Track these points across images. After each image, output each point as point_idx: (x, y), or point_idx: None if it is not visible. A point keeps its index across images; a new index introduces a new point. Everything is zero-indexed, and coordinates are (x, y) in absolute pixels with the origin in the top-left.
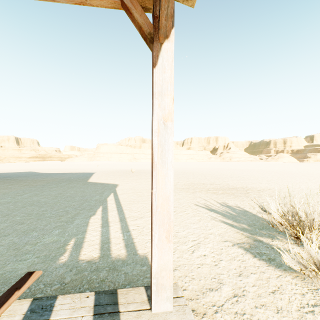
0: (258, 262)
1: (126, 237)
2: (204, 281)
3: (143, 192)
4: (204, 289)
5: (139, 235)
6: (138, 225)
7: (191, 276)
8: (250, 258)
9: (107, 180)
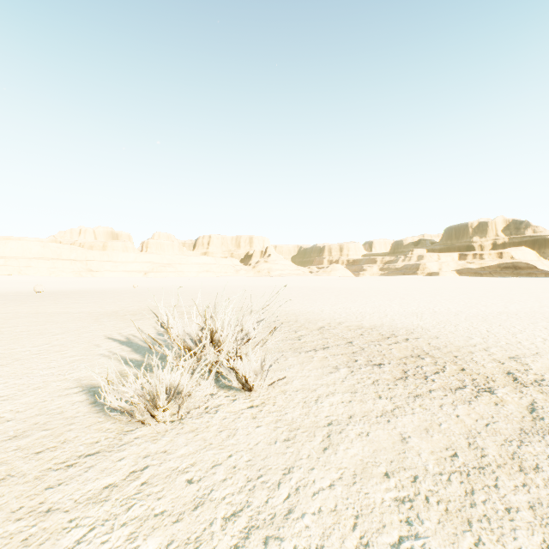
0: (88, 409)
1: None
2: None
3: (18, 327)
4: None
5: None
6: None
7: None
8: (81, 406)
9: None
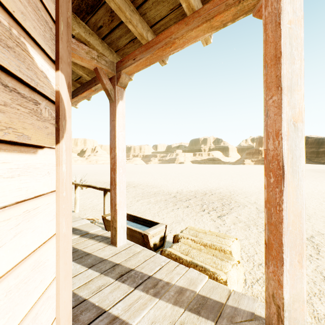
0: None
1: None
2: None
3: None
4: None
5: None
6: None
7: None
8: None
9: None
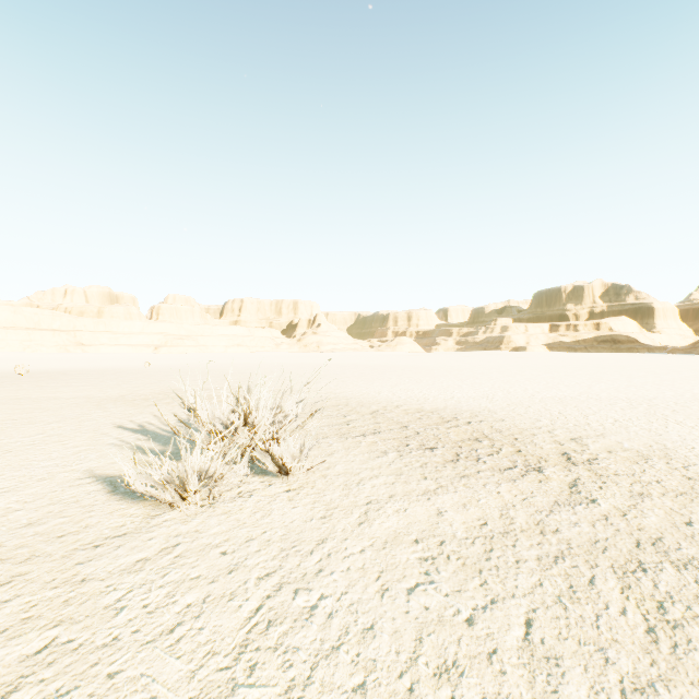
0: (108, 498)
1: None
2: None
3: None
4: None
5: None
6: None
7: None
8: (99, 495)
9: None
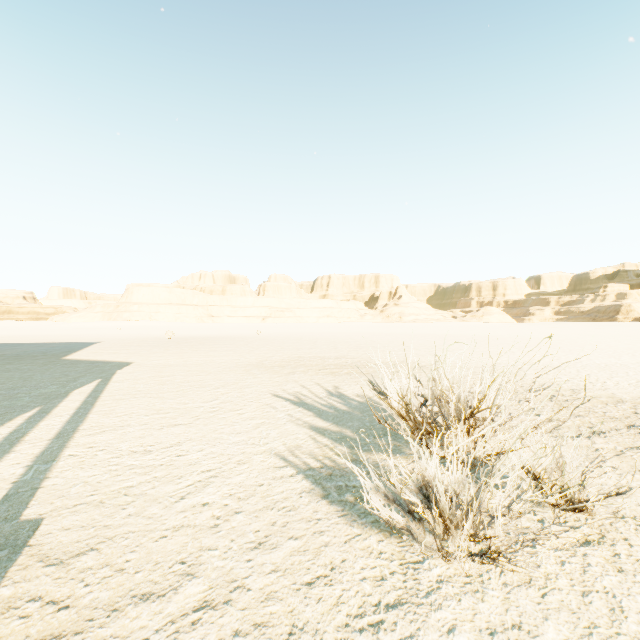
0: (326, 508)
1: (31, 475)
2: (146, 575)
3: (176, 376)
4: (125, 599)
5: (74, 468)
6: (95, 444)
7: (120, 565)
8: (313, 501)
9: (114, 355)
